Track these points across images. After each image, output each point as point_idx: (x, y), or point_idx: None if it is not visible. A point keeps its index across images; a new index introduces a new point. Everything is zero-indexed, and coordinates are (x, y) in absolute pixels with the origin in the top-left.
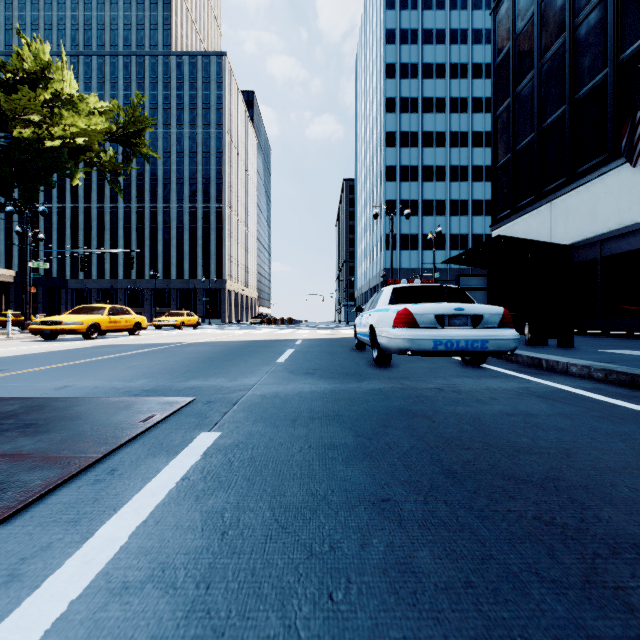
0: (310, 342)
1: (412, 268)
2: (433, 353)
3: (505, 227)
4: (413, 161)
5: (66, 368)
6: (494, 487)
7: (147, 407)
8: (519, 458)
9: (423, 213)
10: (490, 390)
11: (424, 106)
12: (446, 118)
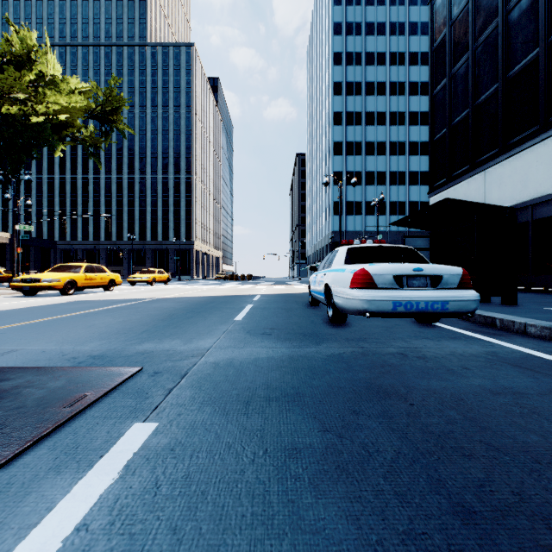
0: (267, 298)
1: (356, 231)
2: (392, 314)
3: (442, 194)
4: (357, 137)
5: (26, 327)
6: (546, 551)
7: (83, 382)
8: (547, 477)
9: (366, 183)
10: (457, 356)
11: (367, 89)
12: (386, 100)
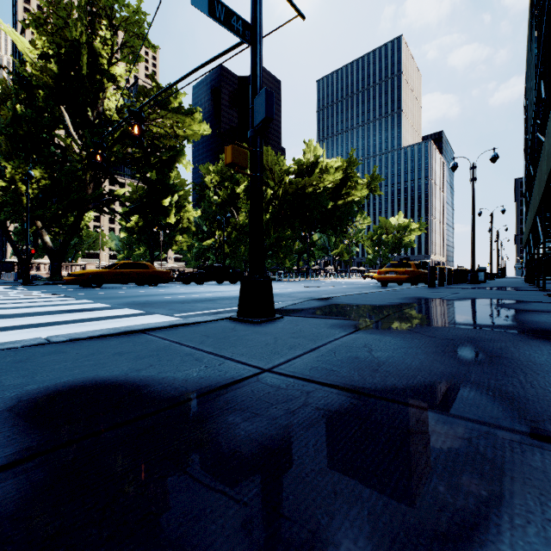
0: None
1: None
2: None
3: None
4: None
5: None
6: None
7: None
8: None
9: None
10: None
11: None
12: None
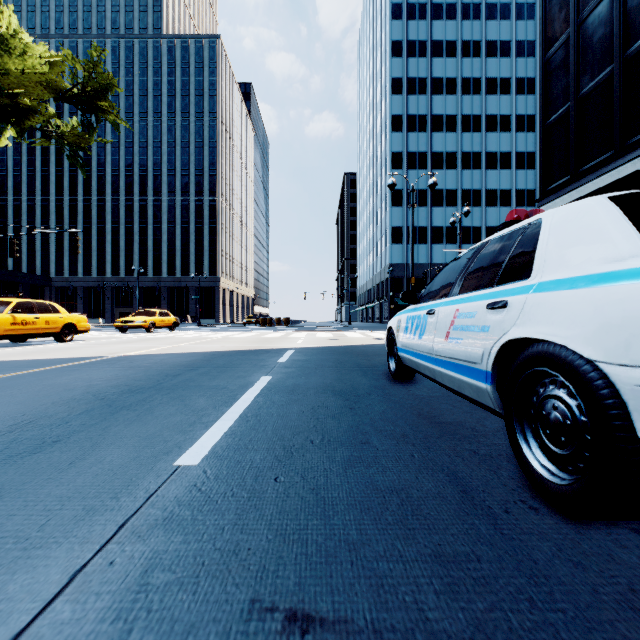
0: (304, 356)
1: (420, 263)
2: None
3: (562, 199)
4: (421, 147)
5: None
6: None
7: None
8: None
9: (432, 204)
10: None
11: (433, 87)
12: (457, 100)
